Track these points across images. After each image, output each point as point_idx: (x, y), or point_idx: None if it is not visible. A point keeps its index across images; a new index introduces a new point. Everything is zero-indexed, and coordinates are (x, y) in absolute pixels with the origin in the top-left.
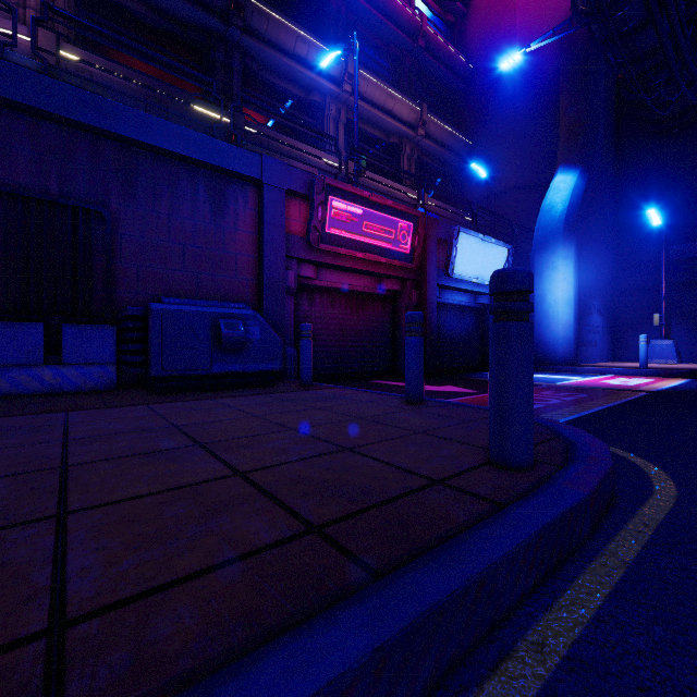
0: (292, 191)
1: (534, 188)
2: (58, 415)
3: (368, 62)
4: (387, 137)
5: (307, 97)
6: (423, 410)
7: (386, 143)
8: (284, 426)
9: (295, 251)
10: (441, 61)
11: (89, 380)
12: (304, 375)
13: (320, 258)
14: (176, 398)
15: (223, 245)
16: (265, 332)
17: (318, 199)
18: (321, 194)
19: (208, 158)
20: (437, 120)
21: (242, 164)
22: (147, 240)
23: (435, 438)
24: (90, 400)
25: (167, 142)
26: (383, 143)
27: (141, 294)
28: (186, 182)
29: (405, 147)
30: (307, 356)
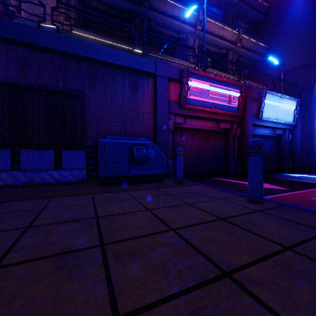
0: (171, 78)
1: (310, 66)
2: (45, 200)
3: (209, 14)
4: (219, 50)
5: (178, 36)
6: (268, 212)
7: (219, 53)
8: (166, 224)
9: (173, 109)
10: (250, 5)
11: (74, 177)
12: (178, 176)
13: (186, 112)
14: (110, 189)
15: (137, 108)
16: (157, 153)
17: (185, 81)
18: (187, 78)
19: (129, 64)
20: (247, 37)
21: (146, 66)
22: (101, 108)
23: (313, 263)
24: (69, 189)
25: (110, 58)
26: (217, 53)
27: (98, 134)
28: (119, 78)
29: (229, 54)
30: (180, 166)
